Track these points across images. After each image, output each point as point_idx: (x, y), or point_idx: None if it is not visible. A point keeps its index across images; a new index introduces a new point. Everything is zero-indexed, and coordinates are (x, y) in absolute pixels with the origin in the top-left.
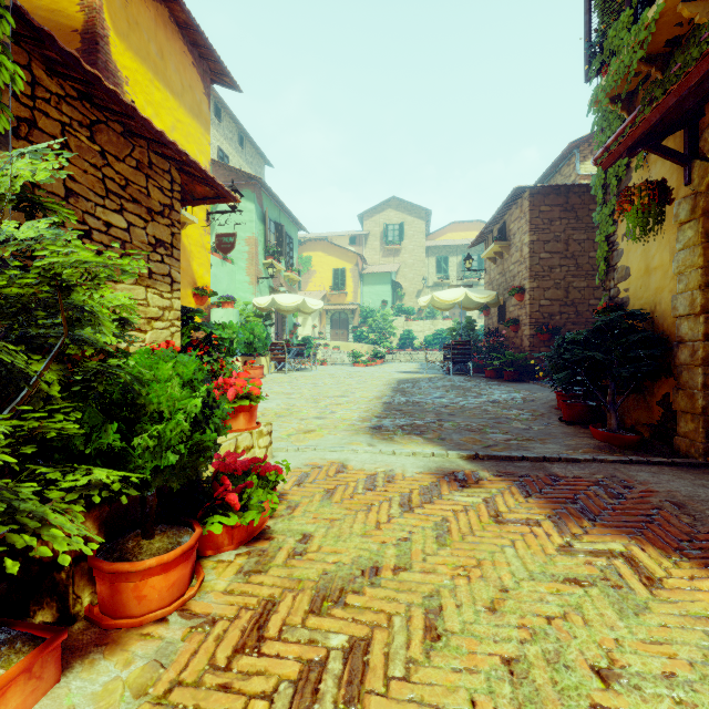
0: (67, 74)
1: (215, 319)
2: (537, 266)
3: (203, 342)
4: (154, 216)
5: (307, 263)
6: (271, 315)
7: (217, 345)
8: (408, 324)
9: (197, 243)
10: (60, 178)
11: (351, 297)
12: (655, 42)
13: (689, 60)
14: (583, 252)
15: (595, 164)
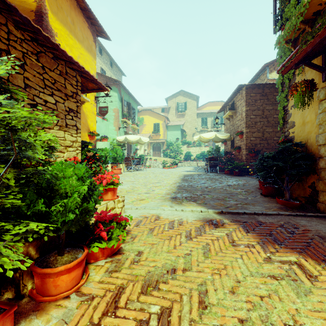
0: (24, 28)
1: (99, 146)
2: (249, 121)
3: (92, 157)
4: (68, 97)
5: (142, 120)
6: (125, 144)
7: (99, 158)
8: (188, 148)
9: (90, 111)
10: (22, 79)
11: (162, 136)
12: (308, 13)
13: (325, 21)
14: (270, 115)
15: (277, 73)
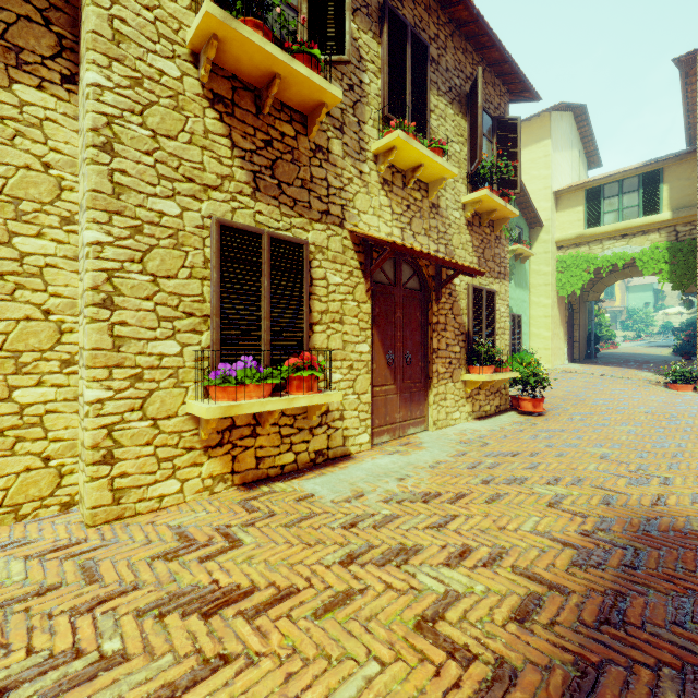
0: None
1: None
2: None
3: None
4: None
5: None
6: None
7: None
8: (667, 317)
9: None
10: None
11: (619, 302)
12: None
13: None
14: None
15: None
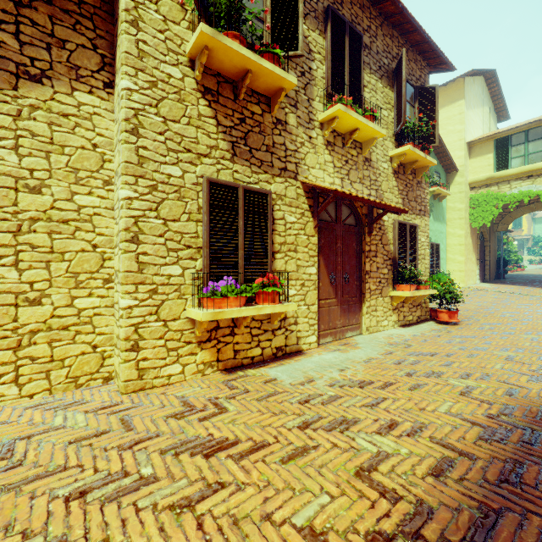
0: None
1: None
2: None
3: None
4: None
5: None
6: None
7: None
8: None
9: None
10: None
11: (526, 232)
12: None
13: None
14: None
15: None
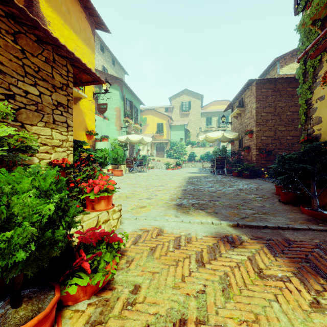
0: None
1: (99, 147)
2: (260, 119)
3: (86, 159)
4: (56, 89)
5: (144, 120)
6: (127, 145)
7: (94, 160)
8: (192, 149)
9: (88, 108)
10: None
11: (165, 136)
12: None
13: None
14: (283, 112)
15: (298, 62)
